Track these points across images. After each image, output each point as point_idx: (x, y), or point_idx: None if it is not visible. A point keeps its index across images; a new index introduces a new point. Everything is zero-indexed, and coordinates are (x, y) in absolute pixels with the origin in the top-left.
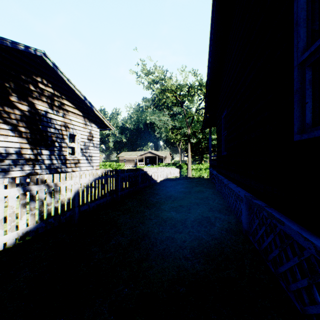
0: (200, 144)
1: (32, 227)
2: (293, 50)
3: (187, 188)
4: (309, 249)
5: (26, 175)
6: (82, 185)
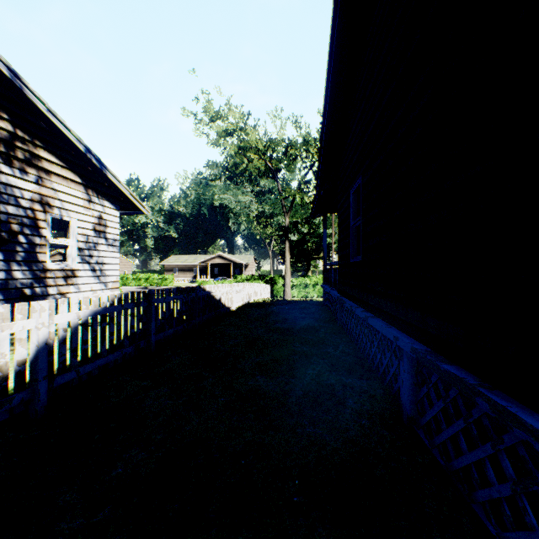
0: (305, 244)
1: None
2: None
3: (286, 323)
4: None
5: None
6: (59, 329)
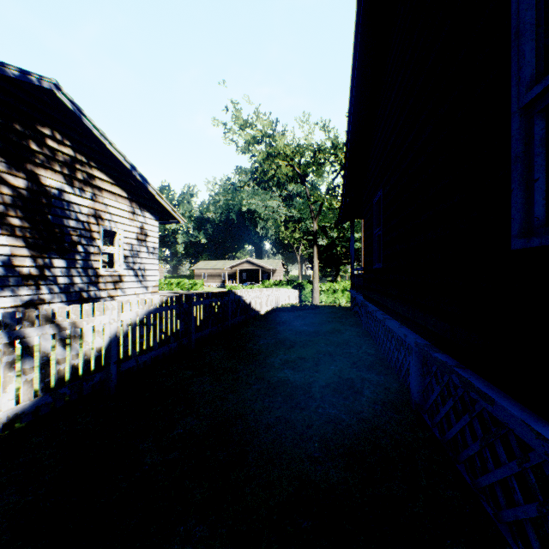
0: (334, 248)
1: (27, 405)
2: (509, 82)
3: (313, 326)
4: (547, 457)
5: (23, 305)
6: (124, 324)
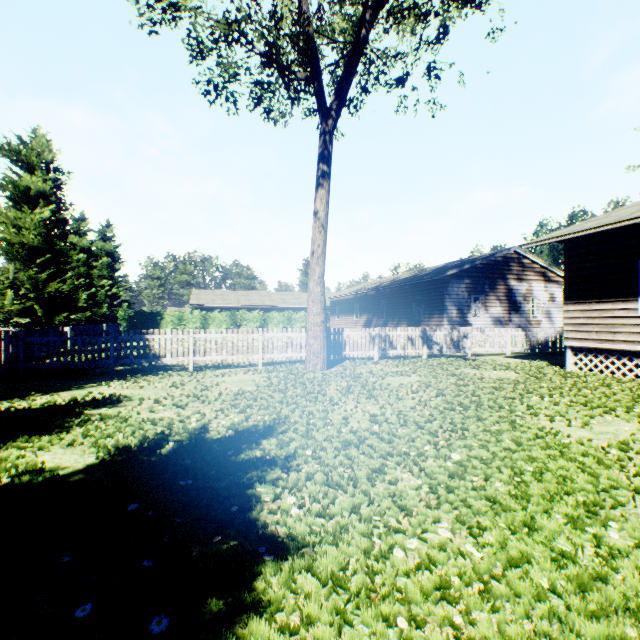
0: None
1: (527, 348)
2: None
3: None
4: None
5: None
6: (547, 336)
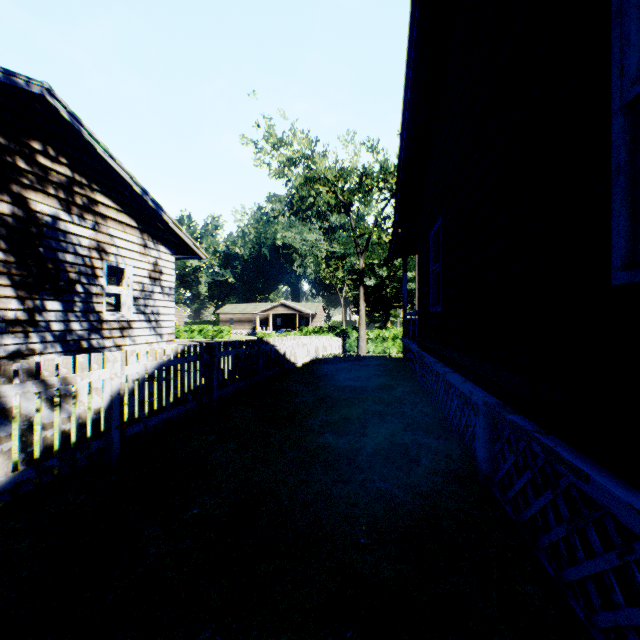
0: (383, 289)
1: (3, 482)
2: (608, 74)
3: (359, 380)
4: None
5: (8, 356)
6: (129, 380)
